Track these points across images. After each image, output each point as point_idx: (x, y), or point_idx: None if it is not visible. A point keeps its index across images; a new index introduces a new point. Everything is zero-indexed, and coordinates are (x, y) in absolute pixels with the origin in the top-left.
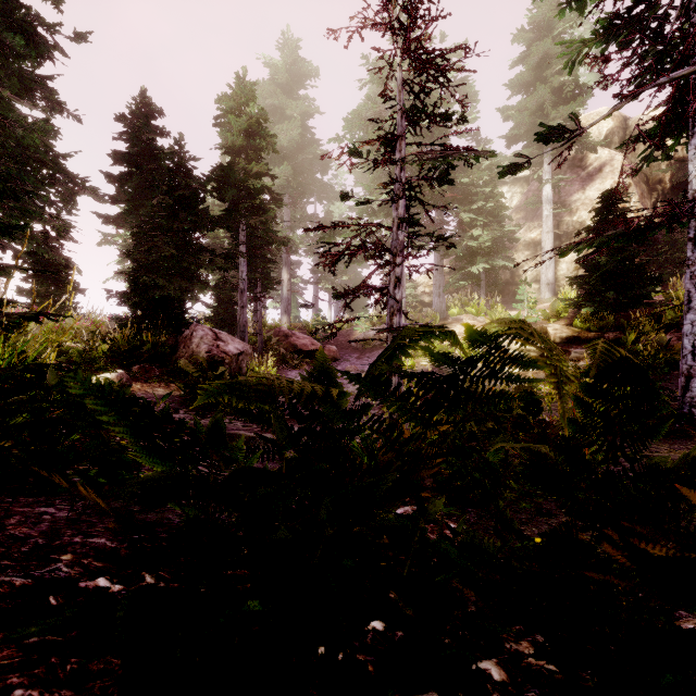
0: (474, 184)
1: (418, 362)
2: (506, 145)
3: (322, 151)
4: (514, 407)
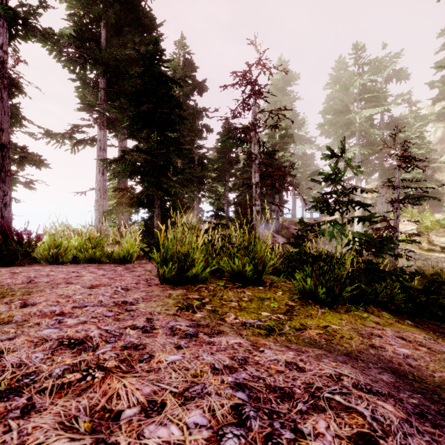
0: (408, 137)
1: None
2: (432, 103)
3: (302, 121)
4: (444, 280)
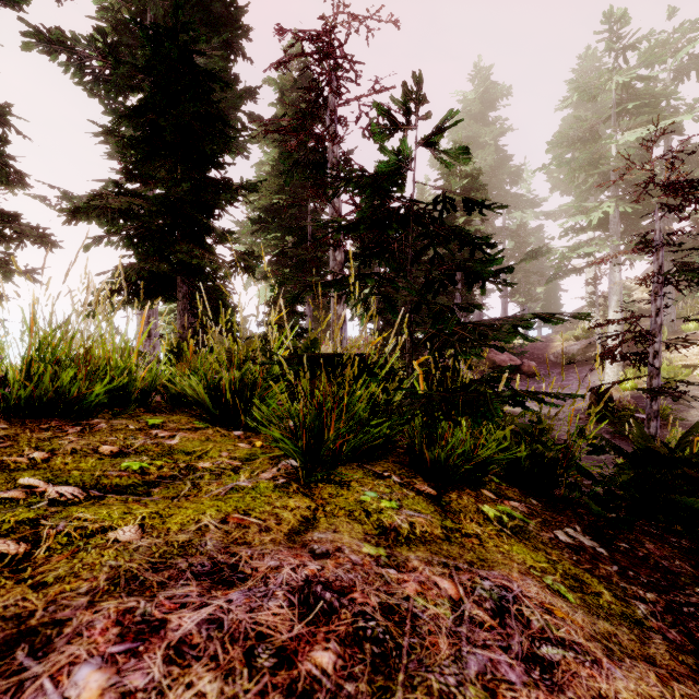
0: None
1: (639, 383)
2: None
3: (515, 168)
4: None
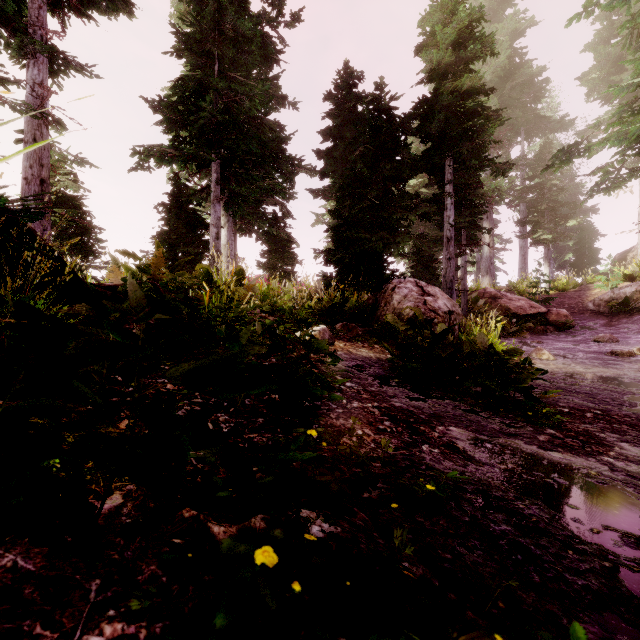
0: None
1: None
2: None
3: (538, 69)
4: None
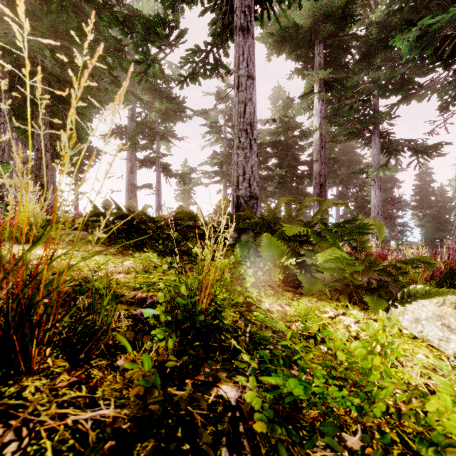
0: None
1: None
2: None
3: None
4: None
